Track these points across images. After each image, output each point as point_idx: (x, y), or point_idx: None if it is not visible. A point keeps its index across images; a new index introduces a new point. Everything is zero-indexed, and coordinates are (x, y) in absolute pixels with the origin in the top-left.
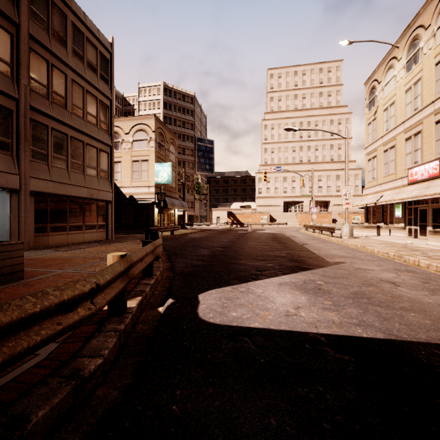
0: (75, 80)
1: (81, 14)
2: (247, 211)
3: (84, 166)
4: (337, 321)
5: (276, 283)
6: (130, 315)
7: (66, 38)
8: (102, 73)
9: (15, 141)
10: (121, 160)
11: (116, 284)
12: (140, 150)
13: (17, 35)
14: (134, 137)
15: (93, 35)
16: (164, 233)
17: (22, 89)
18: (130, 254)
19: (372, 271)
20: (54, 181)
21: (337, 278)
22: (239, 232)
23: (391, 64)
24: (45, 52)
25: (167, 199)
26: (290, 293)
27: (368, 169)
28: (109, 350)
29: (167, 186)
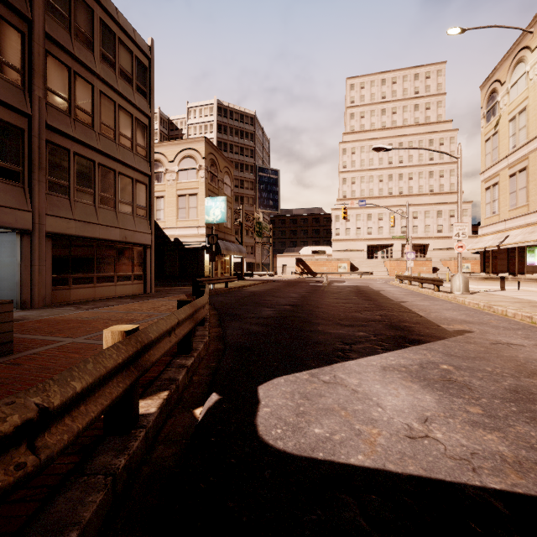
0: (104, 93)
1: (112, 9)
2: (321, 257)
3: (116, 200)
4: (510, 456)
5: (376, 367)
6: (143, 432)
7: (93, 39)
8: (138, 84)
9: (27, 169)
10: (164, 195)
11: (108, 389)
12: (187, 181)
13: (30, 34)
14: (180, 165)
15: (128, 36)
16: (217, 285)
17: (36, 103)
18: (147, 327)
19: (523, 348)
20: (77, 220)
21: (470, 359)
22: (311, 284)
23: (521, 57)
24: (66, 56)
25: (220, 243)
26: (404, 387)
27: (486, 201)
28: (82, 526)
29: (220, 227)
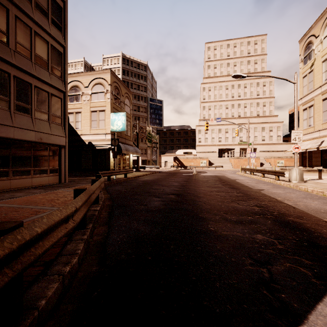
0: (20, 18)
1: None
2: (190, 156)
3: (32, 108)
4: None
5: None
6: None
7: None
8: (54, 18)
9: None
10: (81, 111)
11: None
12: (98, 101)
13: None
14: (92, 90)
15: None
16: (119, 175)
17: None
18: None
19: None
20: None
21: None
22: (185, 174)
23: None
24: None
25: (122, 145)
26: None
27: (303, 118)
28: None
29: (122, 134)
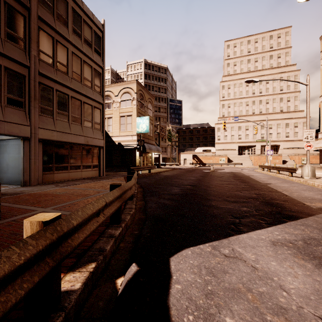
0: (74, 53)
1: (79, 1)
2: (208, 154)
3: (82, 119)
4: None
5: (266, 241)
6: (61, 316)
7: (67, 20)
8: (95, 47)
9: (27, 99)
10: (112, 116)
11: (3, 297)
12: (126, 107)
13: (29, 17)
14: (121, 98)
15: (89, 18)
16: (144, 171)
17: (32, 59)
18: (71, 213)
19: None
20: (58, 131)
21: None
22: (203, 170)
23: None
24: (51, 31)
25: (146, 145)
26: (298, 265)
27: None
28: None
29: (146, 135)
